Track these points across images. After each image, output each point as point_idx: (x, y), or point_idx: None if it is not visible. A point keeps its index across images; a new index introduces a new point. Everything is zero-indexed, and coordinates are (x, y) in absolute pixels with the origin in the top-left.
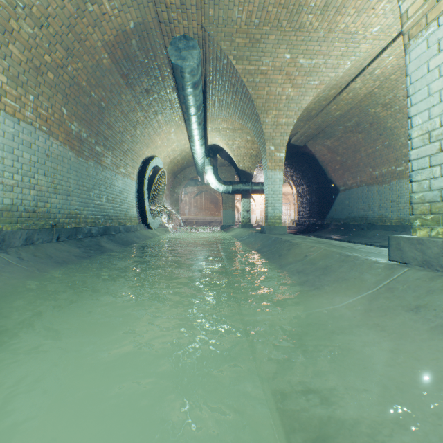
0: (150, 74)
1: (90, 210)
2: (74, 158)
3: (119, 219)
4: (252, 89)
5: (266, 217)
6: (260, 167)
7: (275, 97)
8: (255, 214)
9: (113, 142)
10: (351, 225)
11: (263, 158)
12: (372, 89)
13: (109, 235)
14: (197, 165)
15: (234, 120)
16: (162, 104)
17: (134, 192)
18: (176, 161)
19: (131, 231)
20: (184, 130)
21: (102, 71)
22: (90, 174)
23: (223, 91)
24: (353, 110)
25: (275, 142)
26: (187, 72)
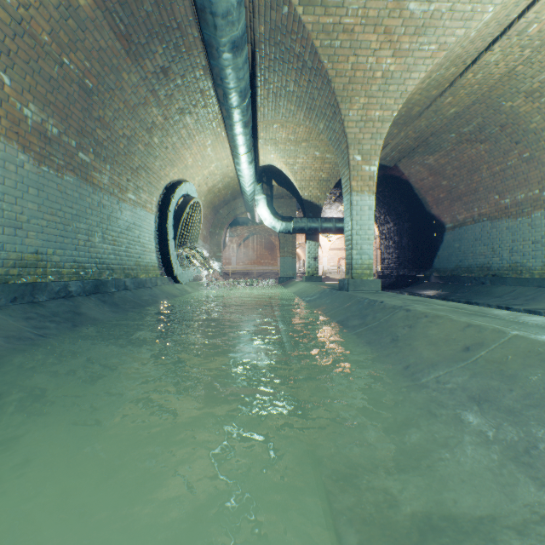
0: (166, 39)
1: (67, 255)
2: (31, 166)
3: (125, 268)
4: (328, 60)
5: (347, 265)
6: (330, 200)
7: (365, 73)
8: (321, 263)
9: (112, 150)
10: (464, 278)
11: (343, 175)
12: (516, 65)
13: (102, 294)
14: (245, 194)
15: (298, 126)
16: (190, 98)
17: (153, 230)
18: (216, 190)
19: (147, 287)
20: (225, 143)
21: (79, 20)
22: (67, 196)
23: (281, 72)
24: (476, 105)
25: (362, 148)
26: (220, 13)
